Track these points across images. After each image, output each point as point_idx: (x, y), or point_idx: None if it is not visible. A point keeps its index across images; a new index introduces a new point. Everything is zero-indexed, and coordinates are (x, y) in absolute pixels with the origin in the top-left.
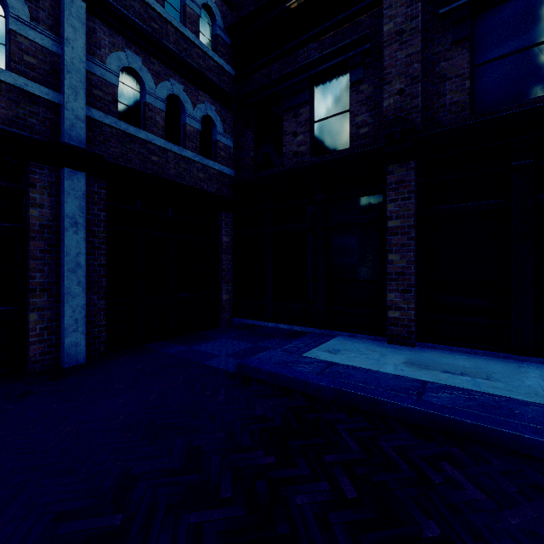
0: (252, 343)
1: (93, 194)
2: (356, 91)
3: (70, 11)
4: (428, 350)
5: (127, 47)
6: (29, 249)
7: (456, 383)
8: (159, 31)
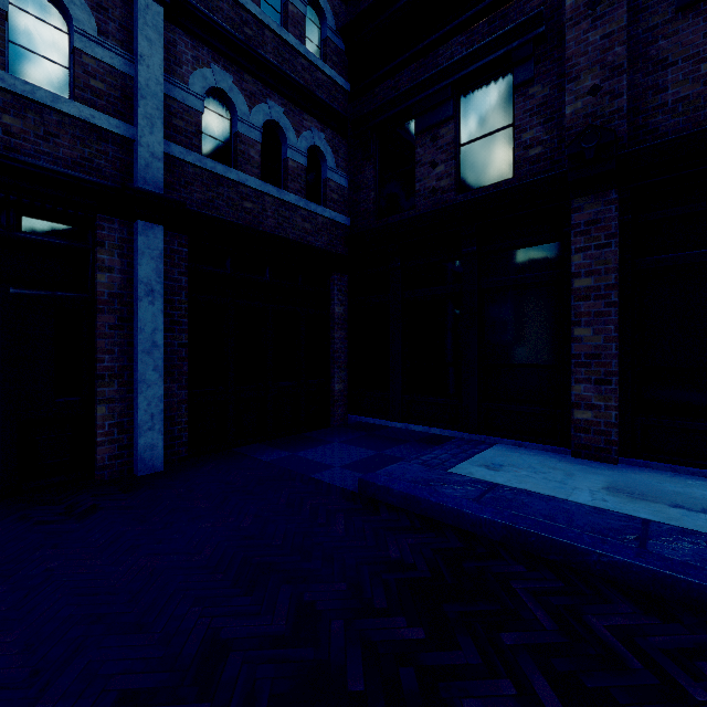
0: (375, 450)
1: (173, 253)
2: (523, 96)
3: (144, 19)
4: (640, 470)
5: (213, 61)
6: (96, 325)
7: (699, 526)
8: (253, 39)
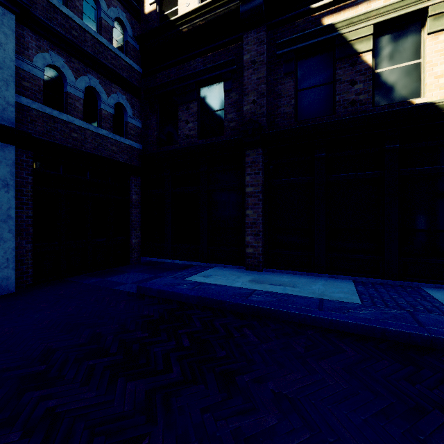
0: (153, 274)
1: (22, 162)
2: (228, 96)
3: (2, 21)
4: (269, 273)
5: (51, 49)
6: None
7: (273, 290)
8: (78, 38)
